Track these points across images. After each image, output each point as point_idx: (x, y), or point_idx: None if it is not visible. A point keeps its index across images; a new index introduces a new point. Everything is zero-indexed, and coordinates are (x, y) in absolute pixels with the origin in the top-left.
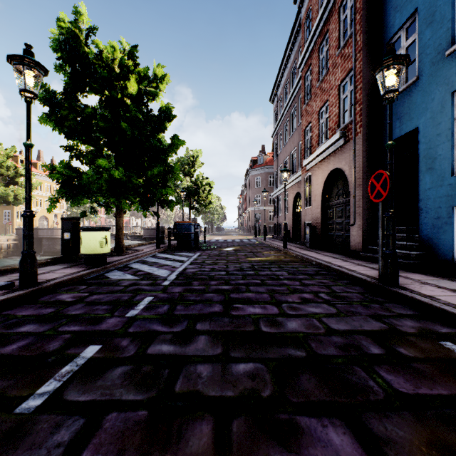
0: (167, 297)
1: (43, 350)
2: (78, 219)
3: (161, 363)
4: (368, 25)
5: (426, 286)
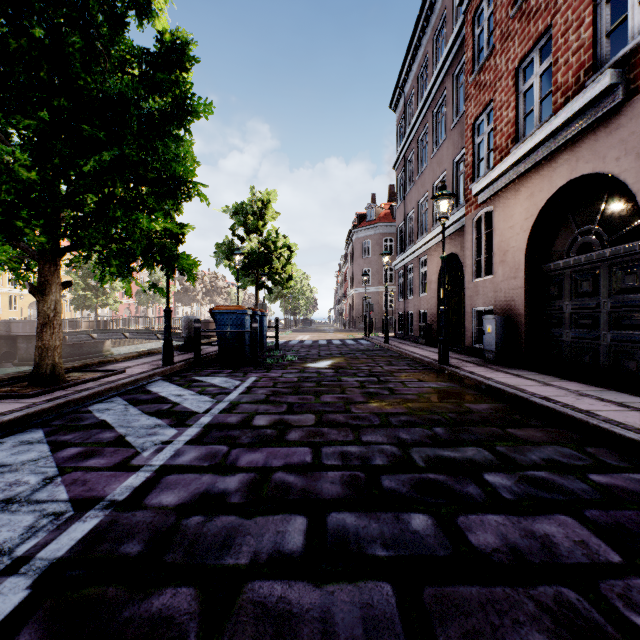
0: None
1: None
2: None
3: None
4: None
5: None
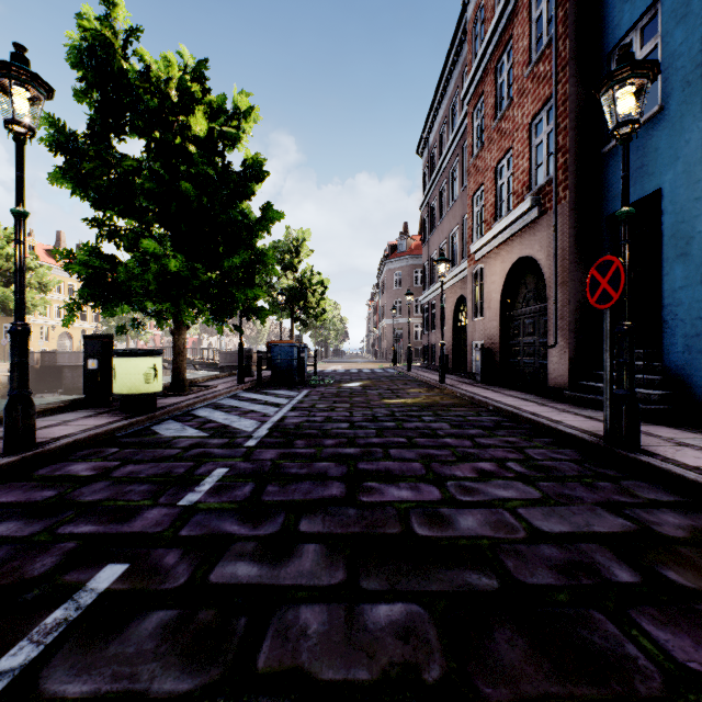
0: (252, 468)
1: (21, 575)
2: (111, 338)
3: (233, 604)
4: (578, 25)
5: (685, 448)
